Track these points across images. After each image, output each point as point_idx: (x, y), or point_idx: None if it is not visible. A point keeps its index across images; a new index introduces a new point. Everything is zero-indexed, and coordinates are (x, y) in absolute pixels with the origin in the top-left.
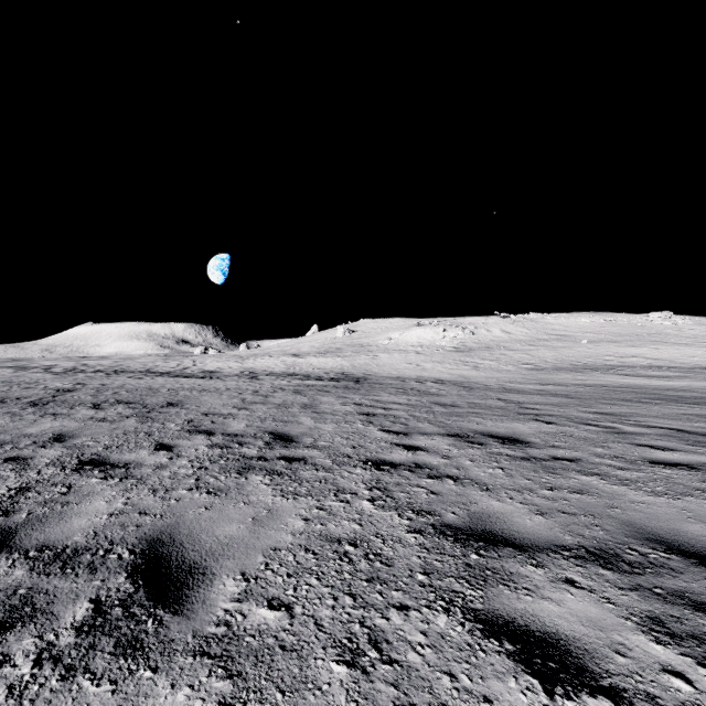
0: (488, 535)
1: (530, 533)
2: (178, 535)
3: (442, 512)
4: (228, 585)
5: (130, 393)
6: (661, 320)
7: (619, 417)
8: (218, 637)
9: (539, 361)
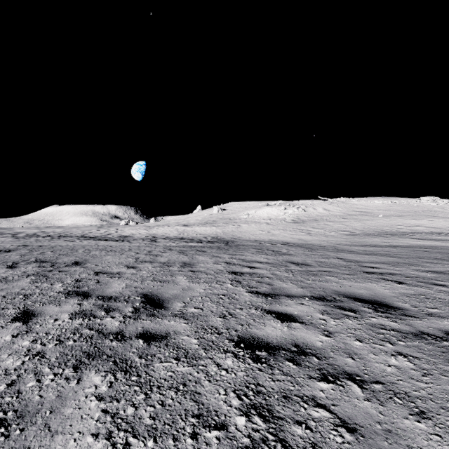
0: None
1: None
2: None
3: None
4: None
5: (53, 253)
6: (429, 202)
7: None
8: None
9: (352, 229)
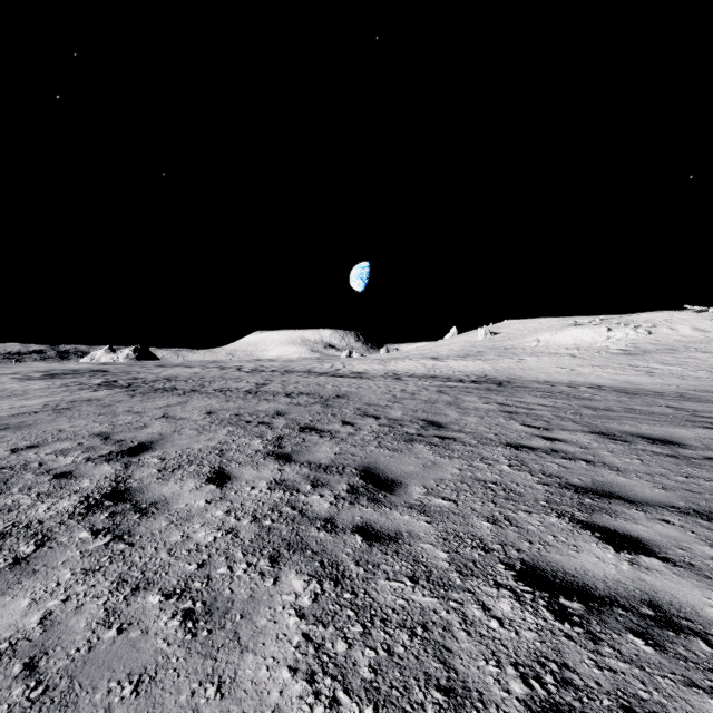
0: (605, 493)
1: (645, 496)
2: (379, 466)
3: (569, 478)
4: (416, 489)
5: (306, 387)
6: None
7: None
8: (417, 504)
9: None
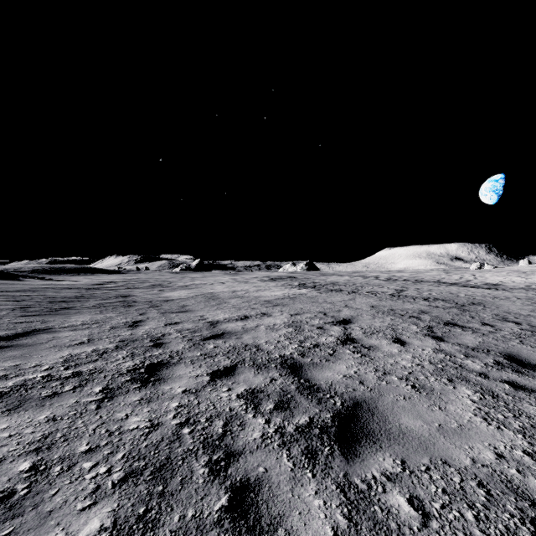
0: None
1: None
2: (521, 355)
3: None
4: None
5: (439, 295)
6: None
7: None
8: None
9: None
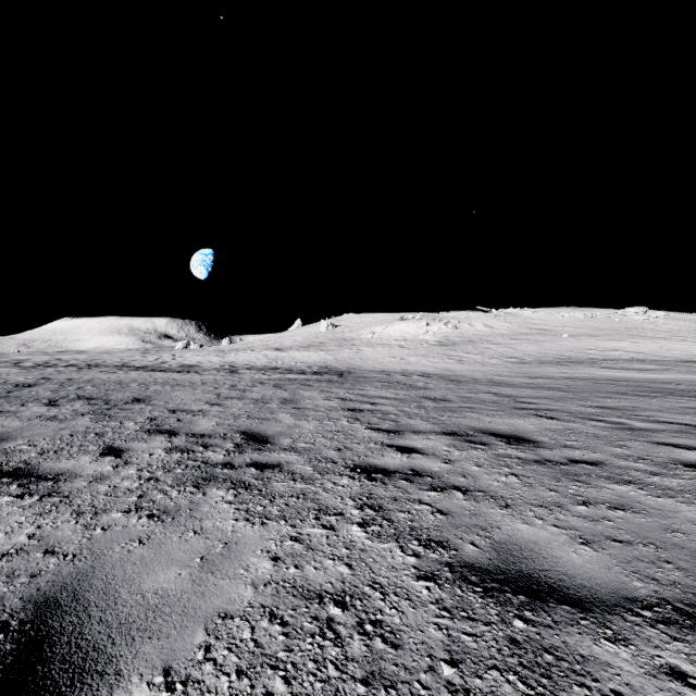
0: (528, 582)
1: (583, 576)
2: (86, 591)
3: (458, 542)
4: None
5: (96, 388)
6: (637, 315)
7: (622, 411)
8: None
9: (523, 354)
